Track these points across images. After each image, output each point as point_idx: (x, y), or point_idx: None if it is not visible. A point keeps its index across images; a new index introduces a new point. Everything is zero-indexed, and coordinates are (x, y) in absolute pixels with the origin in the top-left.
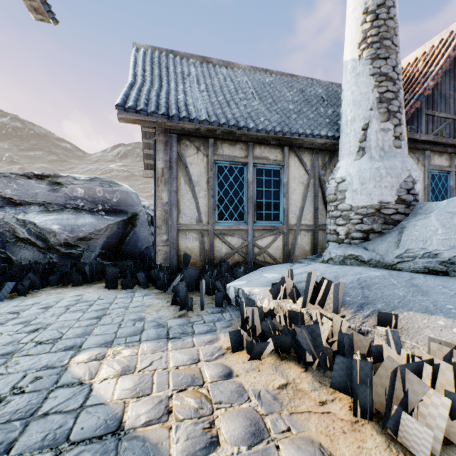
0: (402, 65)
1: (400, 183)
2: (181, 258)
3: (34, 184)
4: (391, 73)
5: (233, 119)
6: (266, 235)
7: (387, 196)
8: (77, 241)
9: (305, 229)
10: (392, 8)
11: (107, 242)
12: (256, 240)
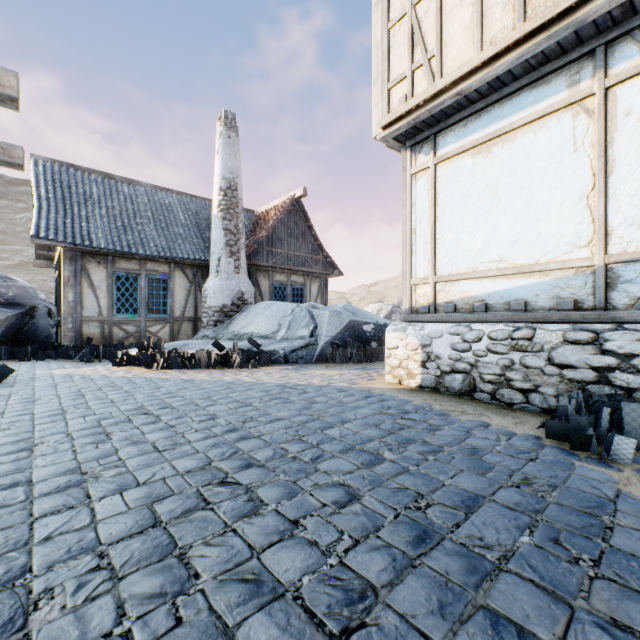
0: (272, 206)
1: (234, 294)
2: (85, 340)
3: None
4: (234, 229)
5: (127, 247)
6: (157, 324)
7: (227, 301)
8: None
9: (188, 320)
10: (235, 191)
11: (6, 331)
12: (148, 328)
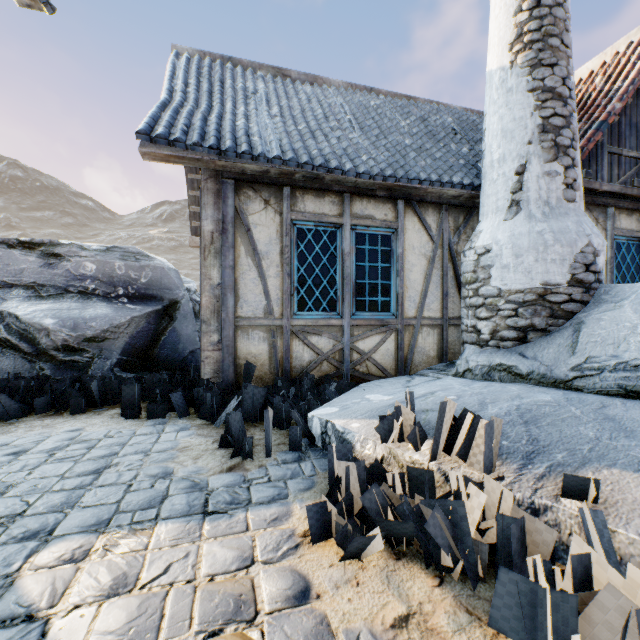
0: None
1: (575, 255)
2: (240, 369)
3: (18, 255)
4: (560, 87)
5: (320, 156)
6: (371, 334)
7: (555, 274)
8: (83, 343)
9: (429, 324)
10: None
11: (130, 344)
12: (355, 341)
